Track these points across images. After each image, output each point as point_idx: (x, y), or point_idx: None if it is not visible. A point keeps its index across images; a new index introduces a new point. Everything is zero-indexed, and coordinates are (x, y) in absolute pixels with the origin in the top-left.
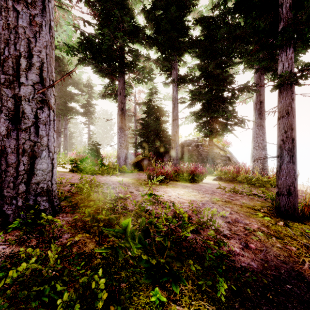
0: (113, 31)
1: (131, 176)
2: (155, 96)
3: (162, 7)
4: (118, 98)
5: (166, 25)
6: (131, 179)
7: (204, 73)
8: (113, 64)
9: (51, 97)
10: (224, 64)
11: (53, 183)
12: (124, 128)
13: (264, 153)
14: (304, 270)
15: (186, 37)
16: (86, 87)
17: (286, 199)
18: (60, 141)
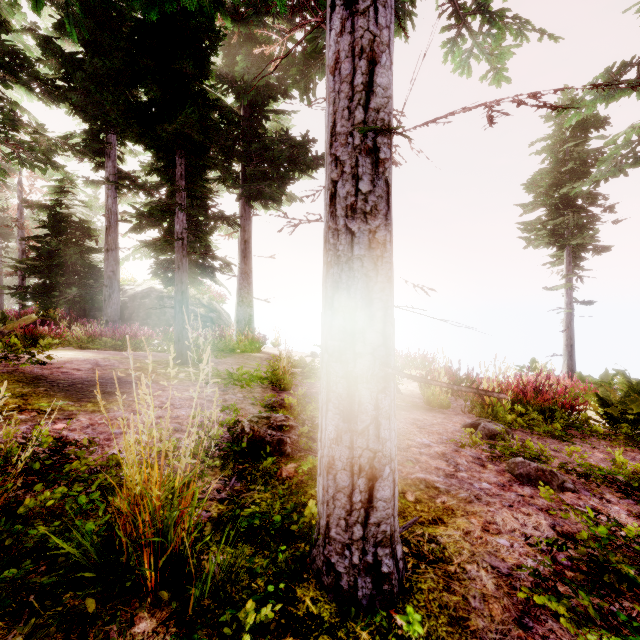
0: None
1: None
2: (72, 196)
3: (80, 41)
4: None
5: (86, 82)
6: None
7: None
8: None
9: None
10: None
11: None
12: None
13: (249, 311)
14: (128, 377)
15: None
16: None
17: (177, 346)
18: None
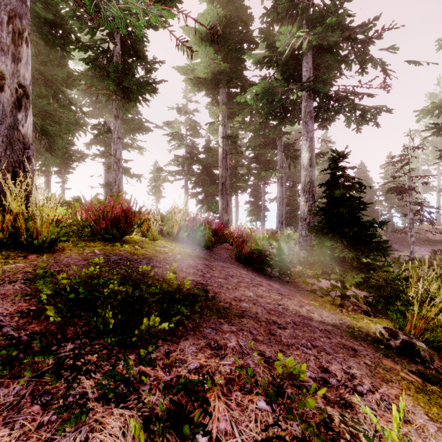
0: None
1: None
2: None
3: None
4: None
5: None
6: None
7: None
8: None
9: None
10: None
11: None
12: None
13: None
14: None
15: None
16: None
17: None
18: None
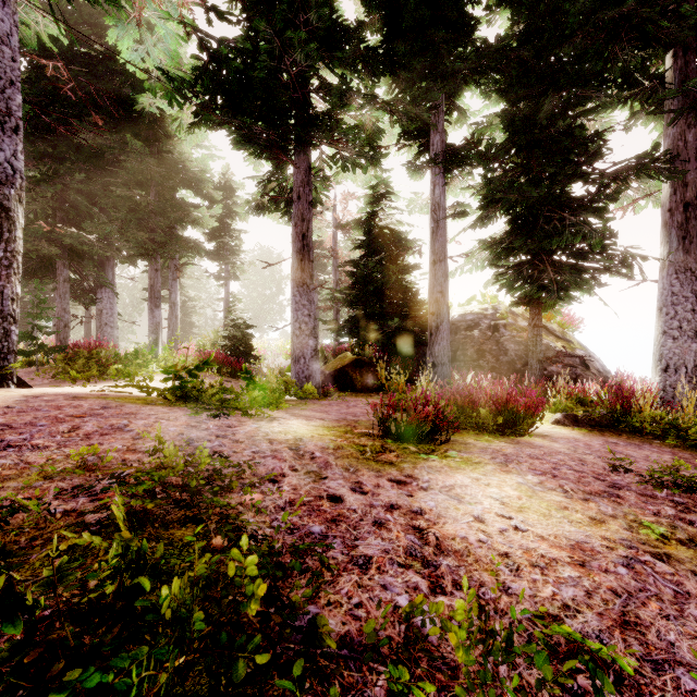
0: (279, 29)
1: (327, 410)
2: (386, 204)
3: None
4: (294, 208)
5: (419, 10)
6: (331, 430)
7: (516, 136)
8: (281, 120)
9: None
10: (577, 107)
11: None
12: (309, 284)
13: (696, 347)
14: None
15: (469, 45)
16: (221, 190)
17: None
18: (159, 318)
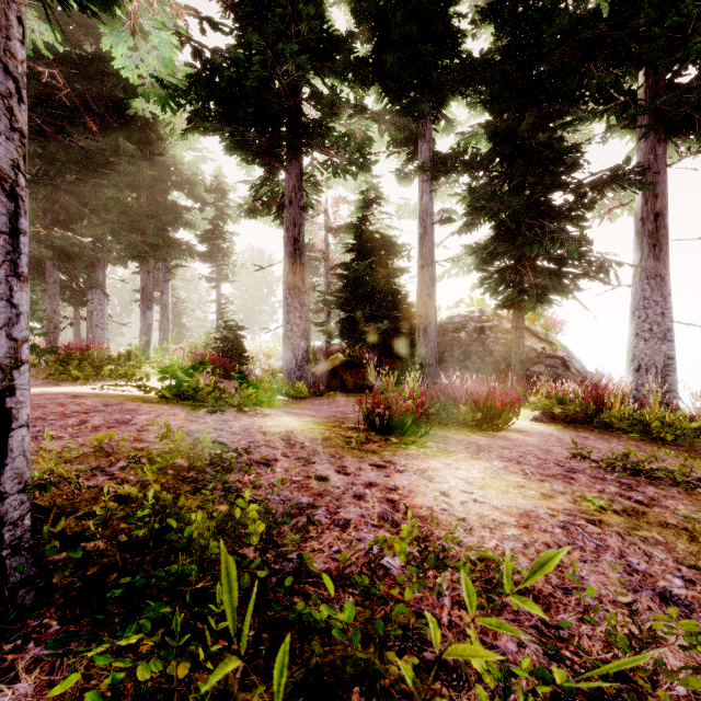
0: (272, 41)
1: (318, 408)
2: (376, 208)
3: None
4: (285, 212)
5: (407, 25)
6: (321, 425)
7: (500, 146)
8: (273, 127)
9: (1, 135)
10: (556, 120)
11: (8, 493)
12: (301, 287)
13: (666, 349)
14: None
15: (455, 57)
16: (213, 193)
17: None
18: (151, 319)
